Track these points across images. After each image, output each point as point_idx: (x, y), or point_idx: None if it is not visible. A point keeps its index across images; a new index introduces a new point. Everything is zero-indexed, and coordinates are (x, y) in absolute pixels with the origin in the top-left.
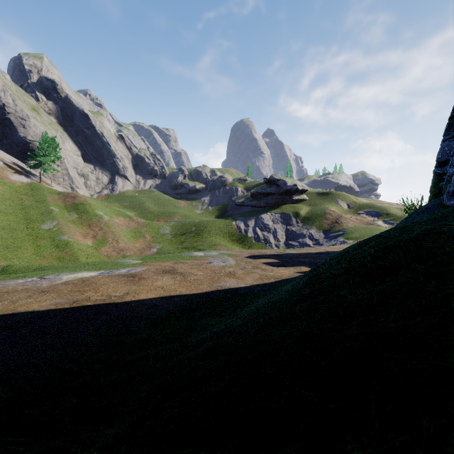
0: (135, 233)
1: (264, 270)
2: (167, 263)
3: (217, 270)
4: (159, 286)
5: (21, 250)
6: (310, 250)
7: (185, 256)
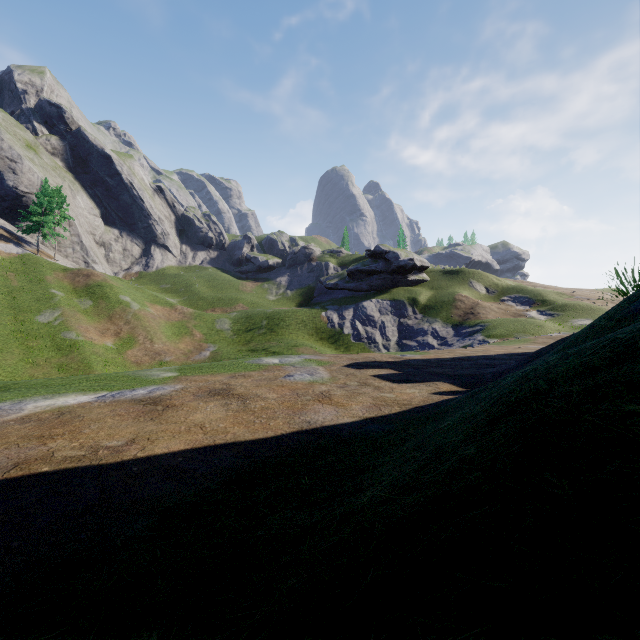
0: (178, 329)
1: (379, 389)
2: (218, 377)
3: (300, 390)
4: (196, 424)
5: (3, 354)
6: (441, 353)
7: (249, 364)
